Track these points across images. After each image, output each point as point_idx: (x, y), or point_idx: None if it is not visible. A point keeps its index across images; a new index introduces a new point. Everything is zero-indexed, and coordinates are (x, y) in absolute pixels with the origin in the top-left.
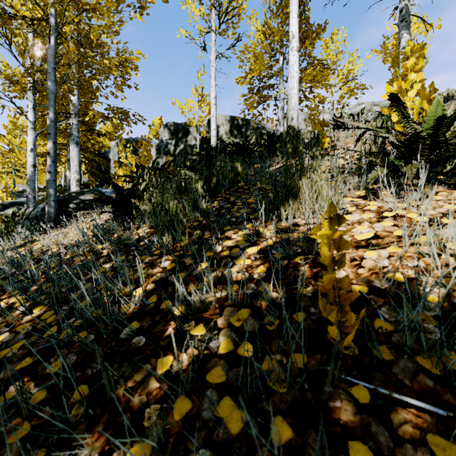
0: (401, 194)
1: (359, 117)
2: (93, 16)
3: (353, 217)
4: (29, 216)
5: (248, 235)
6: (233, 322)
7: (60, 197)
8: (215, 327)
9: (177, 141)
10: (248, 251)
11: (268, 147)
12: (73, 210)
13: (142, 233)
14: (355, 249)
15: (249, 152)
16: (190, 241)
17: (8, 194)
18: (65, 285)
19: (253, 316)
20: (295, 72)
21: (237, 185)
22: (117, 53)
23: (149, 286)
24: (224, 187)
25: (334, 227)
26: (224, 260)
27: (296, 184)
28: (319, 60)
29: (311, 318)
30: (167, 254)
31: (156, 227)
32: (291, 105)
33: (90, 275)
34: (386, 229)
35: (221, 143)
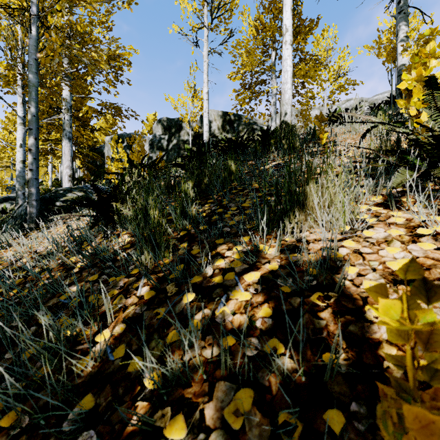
0: (432, 203)
1: (357, 111)
2: (78, 4)
3: (377, 233)
4: (14, 215)
5: (245, 253)
6: (228, 418)
7: (47, 195)
8: (201, 424)
9: (170, 136)
10: (246, 279)
11: (262, 142)
12: (60, 208)
13: (121, 243)
14: (394, 286)
15: (242, 148)
16: (175, 258)
17: (3, 189)
18: (19, 317)
19: (259, 408)
20: (288, 66)
21: (230, 185)
22: (109, 49)
23: (118, 328)
24: (216, 187)
25: (417, 302)
26: (215, 301)
27: (303, 191)
28: (311, 55)
29: (355, 427)
30: (146, 275)
31: (138, 235)
32: (285, 100)
33: (53, 301)
34: (429, 255)
35: (213, 138)
